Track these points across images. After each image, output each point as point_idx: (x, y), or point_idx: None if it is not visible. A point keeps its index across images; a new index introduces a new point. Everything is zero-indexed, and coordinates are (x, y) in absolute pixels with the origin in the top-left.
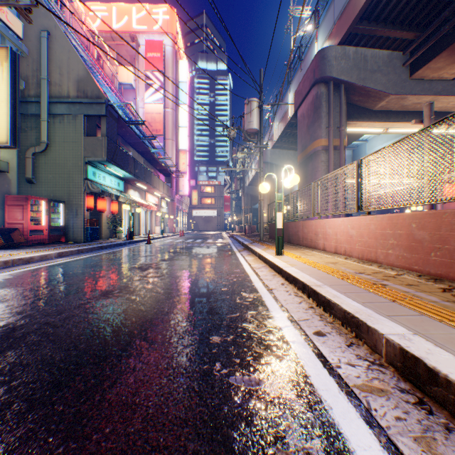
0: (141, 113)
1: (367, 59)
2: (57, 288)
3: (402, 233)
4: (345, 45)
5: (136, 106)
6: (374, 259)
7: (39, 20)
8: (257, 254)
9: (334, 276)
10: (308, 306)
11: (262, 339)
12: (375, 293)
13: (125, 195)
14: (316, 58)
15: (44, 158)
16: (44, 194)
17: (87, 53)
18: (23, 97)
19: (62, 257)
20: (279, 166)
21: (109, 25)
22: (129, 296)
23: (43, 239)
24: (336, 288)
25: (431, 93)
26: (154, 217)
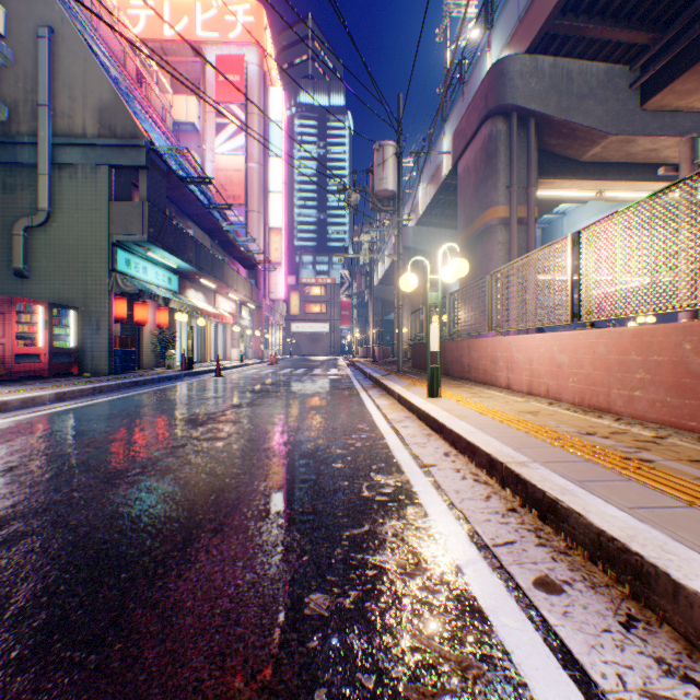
0: (210, 170)
1: (573, 77)
2: (25, 464)
3: (662, 361)
4: (536, 55)
5: (201, 158)
6: (604, 407)
7: (36, 8)
8: (396, 394)
9: (544, 440)
10: (505, 506)
11: (423, 603)
12: (641, 484)
13: (180, 298)
14: (489, 75)
15: (44, 235)
16: (44, 295)
17: (122, 71)
18: (9, 136)
19: (63, 401)
20: (426, 254)
21: (159, 30)
22: (154, 484)
23: (40, 370)
24: (559, 469)
25: (675, 133)
26: (230, 334)
